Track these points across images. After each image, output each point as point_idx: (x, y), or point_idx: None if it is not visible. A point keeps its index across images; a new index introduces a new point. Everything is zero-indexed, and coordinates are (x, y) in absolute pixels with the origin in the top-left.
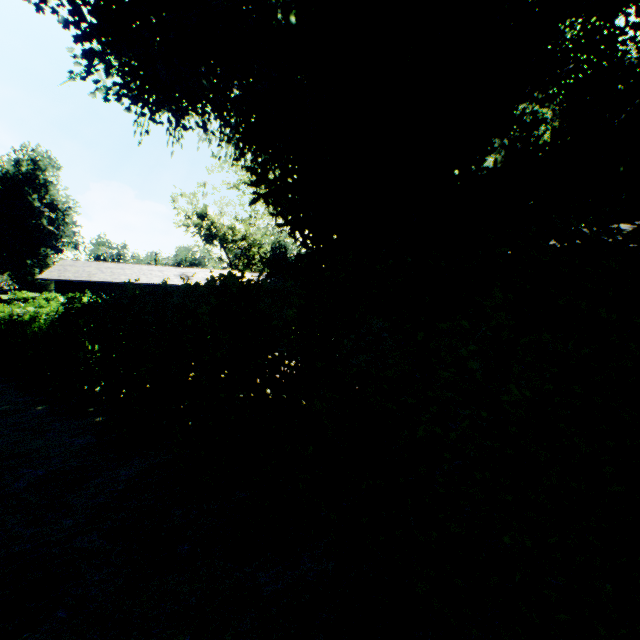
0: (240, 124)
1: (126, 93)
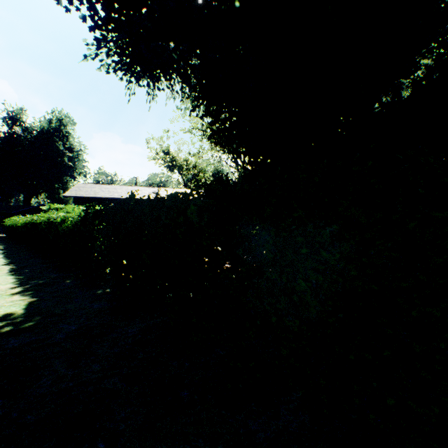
0: (197, 84)
1: (120, 67)
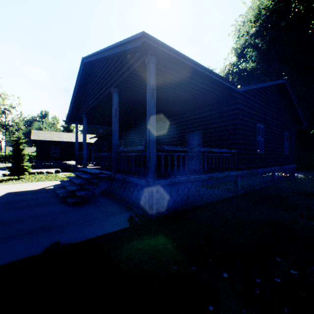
0: None
1: None
